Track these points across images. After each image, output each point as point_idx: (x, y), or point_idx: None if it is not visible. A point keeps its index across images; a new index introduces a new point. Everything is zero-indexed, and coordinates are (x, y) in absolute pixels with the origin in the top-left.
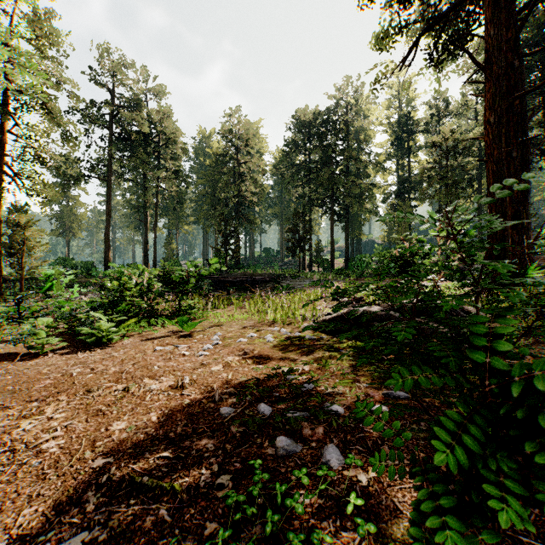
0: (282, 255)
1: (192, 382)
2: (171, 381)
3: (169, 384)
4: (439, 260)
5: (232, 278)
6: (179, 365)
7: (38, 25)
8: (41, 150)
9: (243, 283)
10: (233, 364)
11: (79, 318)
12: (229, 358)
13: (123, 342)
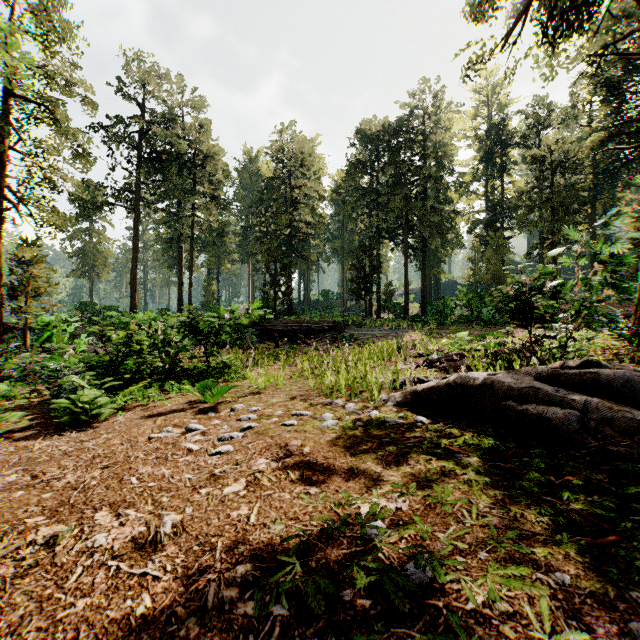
0: (343, 298)
1: (176, 531)
2: (142, 521)
3: (134, 533)
4: (578, 299)
5: (282, 327)
6: (173, 477)
7: (46, 16)
8: (50, 170)
9: (295, 332)
10: (265, 481)
11: (66, 382)
12: (260, 465)
13: (115, 420)
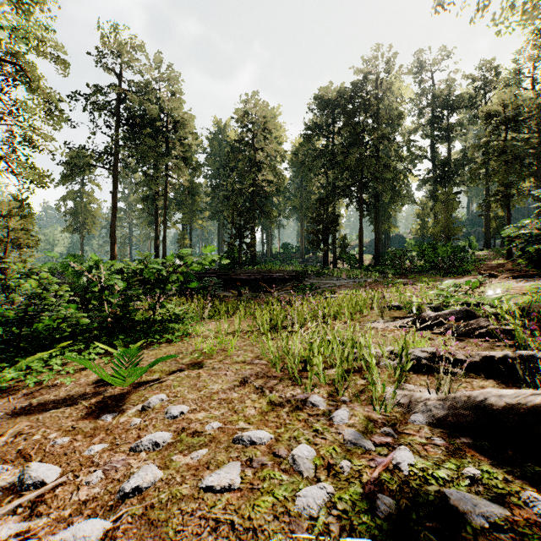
0: (302, 250)
1: None
2: None
3: None
4: None
5: (245, 276)
6: None
7: None
8: (30, 130)
9: (258, 281)
10: None
11: None
12: None
13: None
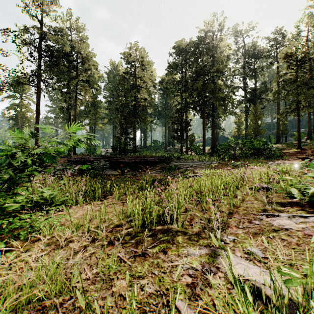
0: (165, 144)
1: None
2: None
3: None
4: None
5: (128, 160)
6: None
7: None
8: None
9: (137, 163)
10: None
11: None
12: None
13: None
